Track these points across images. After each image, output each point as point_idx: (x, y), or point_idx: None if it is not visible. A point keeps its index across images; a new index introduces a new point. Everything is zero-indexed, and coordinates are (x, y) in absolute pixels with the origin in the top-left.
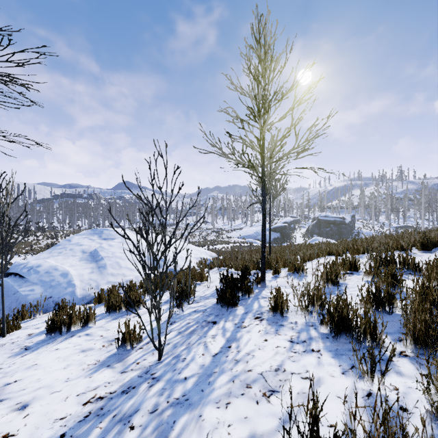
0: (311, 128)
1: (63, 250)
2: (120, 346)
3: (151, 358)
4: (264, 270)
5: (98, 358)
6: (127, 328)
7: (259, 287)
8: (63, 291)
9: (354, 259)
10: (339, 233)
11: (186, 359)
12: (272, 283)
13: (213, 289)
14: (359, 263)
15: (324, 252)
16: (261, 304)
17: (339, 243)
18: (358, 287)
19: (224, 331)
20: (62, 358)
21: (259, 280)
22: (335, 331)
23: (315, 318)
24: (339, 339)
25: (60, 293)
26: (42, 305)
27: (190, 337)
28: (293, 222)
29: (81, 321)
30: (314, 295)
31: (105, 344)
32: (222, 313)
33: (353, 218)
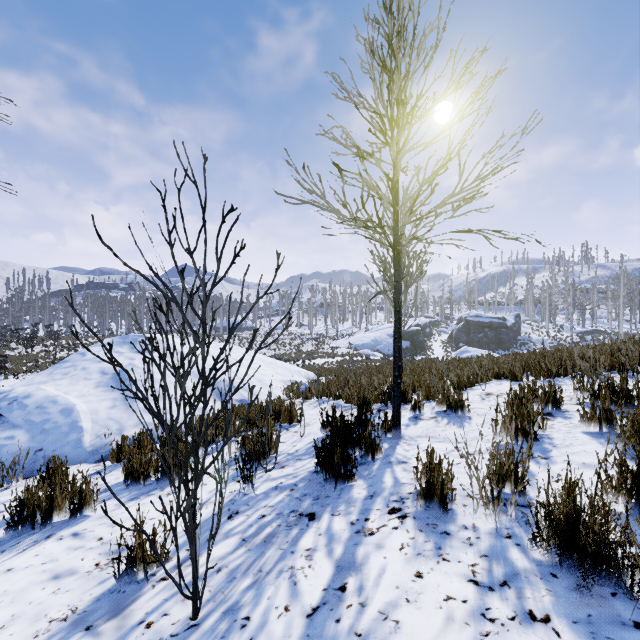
0: (490, 153)
1: (71, 370)
2: (124, 574)
3: (179, 610)
4: (398, 409)
5: (76, 603)
6: (138, 537)
7: (388, 438)
8: (62, 440)
9: (552, 388)
10: (498, 340)
11: (250, 622)
12: (411, 431)
13: (309, 440)
14: (561, 397)
15: (490, 374)
16: (398, 477)
17: (513, 359)
18: (597, 455)
19: (331, 541)
20: (10, 596)
21: (388, 426)
22: (578, 570)
23: (513, 518)
24: (584, 585)
25: (57, 443)
26: (24, 464)
27: (263, 554)
28: (428, 324)
29: (70, 504)
30: (511, 472)
31: (102, 561)
32: (325, 494)
33: (518, 319)
